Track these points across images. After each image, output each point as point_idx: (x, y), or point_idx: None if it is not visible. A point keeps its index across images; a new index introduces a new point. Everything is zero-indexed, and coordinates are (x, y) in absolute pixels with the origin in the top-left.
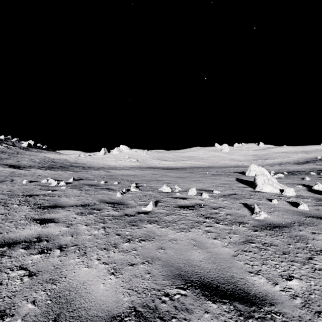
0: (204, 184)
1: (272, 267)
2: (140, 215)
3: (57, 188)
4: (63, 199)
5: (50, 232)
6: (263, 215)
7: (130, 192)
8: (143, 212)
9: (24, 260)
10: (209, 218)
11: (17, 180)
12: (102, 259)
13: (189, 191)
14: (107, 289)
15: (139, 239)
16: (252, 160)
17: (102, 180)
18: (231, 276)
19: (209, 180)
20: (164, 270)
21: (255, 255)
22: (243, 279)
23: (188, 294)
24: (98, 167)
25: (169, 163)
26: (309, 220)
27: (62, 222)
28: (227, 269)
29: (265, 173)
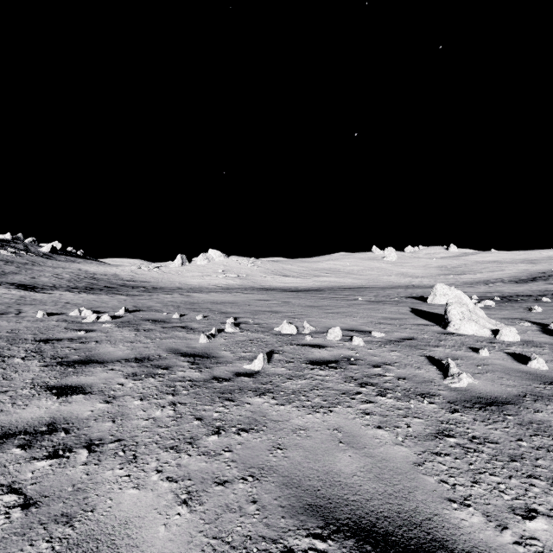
0: (354, 320)
1: (492, 489)
2: (241, 378)
3: (96, 326)
4: (104, 347)
5: (74, 412)
6: (466, 379)
7: (223, 334)
8: (246, 373)
9: (18, 473)
10: (366, 385)
11: (28, 311)
12: (166, 470)
13: (330, 334)
14: (173, 537)
15: (238, 427)
16: (437, 275)
17: (176, 311)
18: (415, 509)
19: (363, 312)
20: (284, 495)
21: (458, 464)
22: (439, 516)
23: (332, 549)
24: (171, 287)
25: (294, 281)
26: (552, 390)
27: (98, 393)
28: (405, 494)
29: (464, 300)
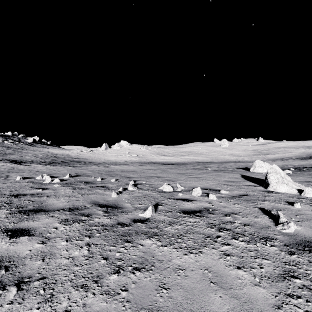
0: (208, 182)
1: None
2: (136, 224)
3: (50, 186)
4: (51, 200)
5: (17, 251)
6: (293, 227)
7: (127, 191)
8: (140, 220)
9: None
10: (223, 230)
11: (12, 176)
12: (73, 310)
13: (194, 191)
14: None
15: (133, 266)
16: (252, 155)
17: (99, 176)
18: None
19: (212, 177)
20: None
21: (311, 307)
22: None
23: None
24: (99, 162)
25: (169, 158)
26: None
27: (38, 235)
28: None
29: (278, 170)
